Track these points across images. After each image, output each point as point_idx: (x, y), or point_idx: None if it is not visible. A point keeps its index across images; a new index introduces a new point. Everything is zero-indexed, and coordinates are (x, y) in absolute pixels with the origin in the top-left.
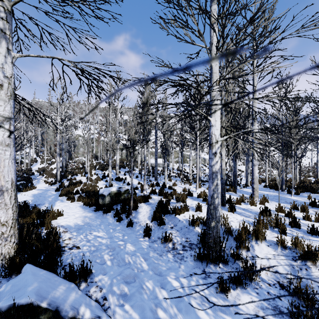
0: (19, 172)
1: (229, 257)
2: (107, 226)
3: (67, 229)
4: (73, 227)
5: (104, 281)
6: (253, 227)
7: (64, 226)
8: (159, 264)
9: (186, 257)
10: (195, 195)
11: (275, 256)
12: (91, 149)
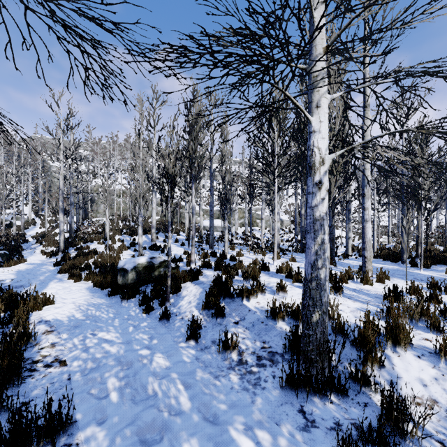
0: (3, 238)
1: (347, 380)
2: (125, 320)
3: (54, 326)
4: (65, 324)
5: (95, 443)
6: (385, 321)
7: (50, 322)
8: (214, 398)
9: (265, 380)
10: (272, 269)
11: (438, 378)
12: (118, 206)
